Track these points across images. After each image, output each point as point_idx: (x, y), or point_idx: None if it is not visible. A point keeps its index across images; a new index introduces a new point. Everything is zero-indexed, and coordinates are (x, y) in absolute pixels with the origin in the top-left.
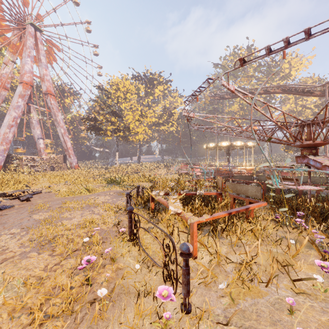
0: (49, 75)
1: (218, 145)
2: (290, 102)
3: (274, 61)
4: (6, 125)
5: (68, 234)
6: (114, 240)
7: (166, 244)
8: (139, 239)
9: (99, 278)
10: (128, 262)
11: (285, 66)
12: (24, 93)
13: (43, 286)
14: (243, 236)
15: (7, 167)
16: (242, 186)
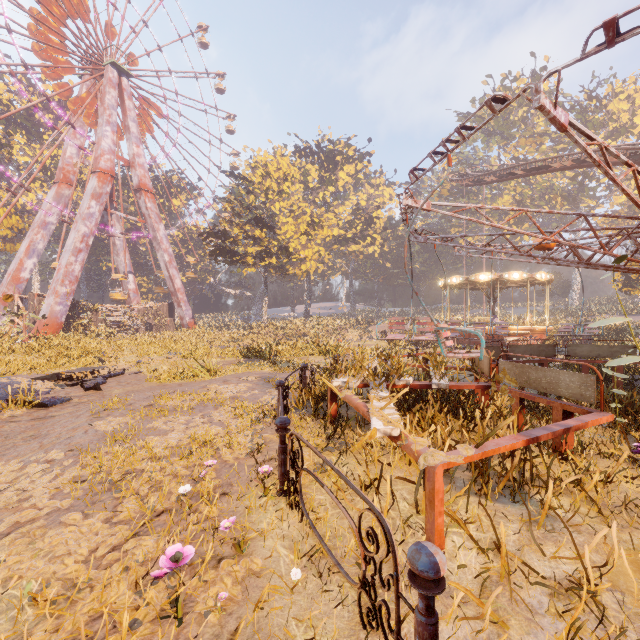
0: (143, 155)
1: (469, 279)
2: (633, 184)
3: (594, 99)
4: (70, 250)
5: (153, 470)
6: (248, 490)
7: (368, 529)
8: (300, 497)
9: (203, 599)
10: (275, 555)
11: (619, 107)
12: (100, 191)
13: (74, 609)
14: (557, 499)
15: (73, 325)
16: (544, 371)
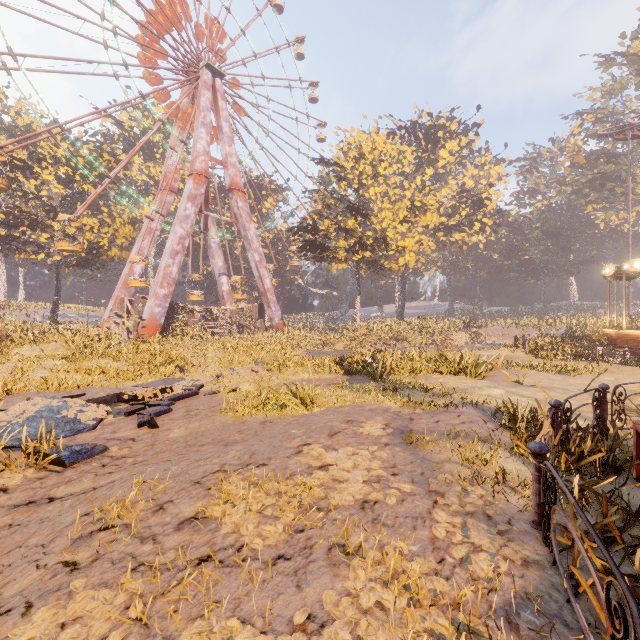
0: (235, 154)
1: None
2: None
3: None
4: (168, 252)
5: None
6: None
7: None
8: None
9: None
10: None
11: None
12: (195, 193)
13: None
14: None
15: (172, 326)
16: None
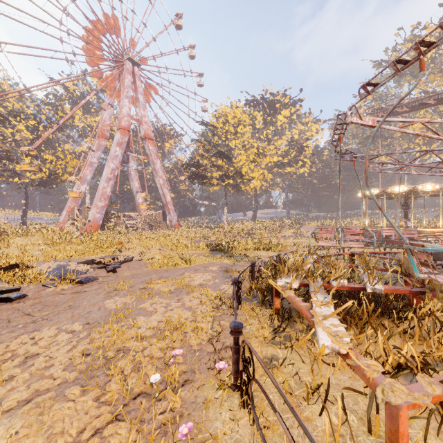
0: (147, 116)
1: (385, 191)
2: None
3: None
4: (104, 179)
5: (137, 350)
6: (207, 379)
7: None
8: (252, 403)
9: None
10: None
11: None
12: (122, 141)
13: None
14: None
15: (106, 226)
16: None
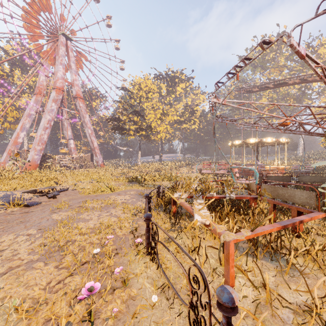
0: (78, 80)
1: (245, 142)
2: None
3: (310, 47)
4: (42, 127)
5: (81, 240)
6: (130, 251)
7: (194, 276)
8: (157, 256)
9: (105, 311)
10: (143, 287)
11: (324, 51)
12: (57, 98)
13: (38, 315)
14: (295, 259)
15: (43, 165)
16: (286, 190)
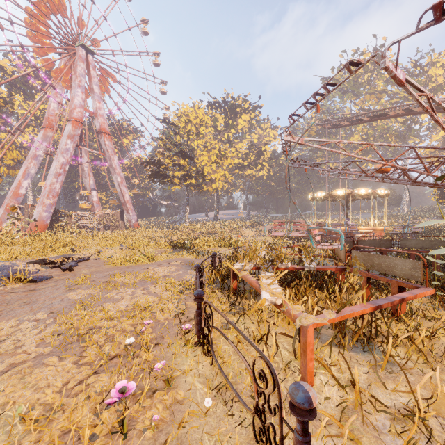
0: (103, 108)
1: (330, 194)
2: None
3: (418, 67)
4: (53, 174)
5: (108, 327)
6: (174, 341)
7: (260, 371)
8: (211, 347)
9: (142, 420)
10: (193, 388)
11: (436, 73)
12: (73, 133)
13: (51, 426)
14: (395, 349)
15: (55, 226)
16: (384, 258)
